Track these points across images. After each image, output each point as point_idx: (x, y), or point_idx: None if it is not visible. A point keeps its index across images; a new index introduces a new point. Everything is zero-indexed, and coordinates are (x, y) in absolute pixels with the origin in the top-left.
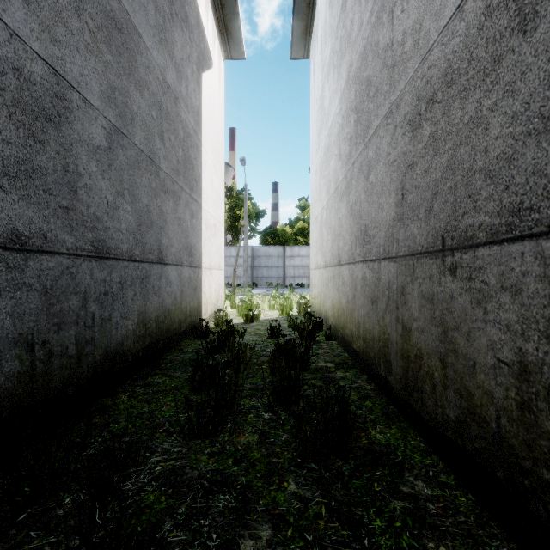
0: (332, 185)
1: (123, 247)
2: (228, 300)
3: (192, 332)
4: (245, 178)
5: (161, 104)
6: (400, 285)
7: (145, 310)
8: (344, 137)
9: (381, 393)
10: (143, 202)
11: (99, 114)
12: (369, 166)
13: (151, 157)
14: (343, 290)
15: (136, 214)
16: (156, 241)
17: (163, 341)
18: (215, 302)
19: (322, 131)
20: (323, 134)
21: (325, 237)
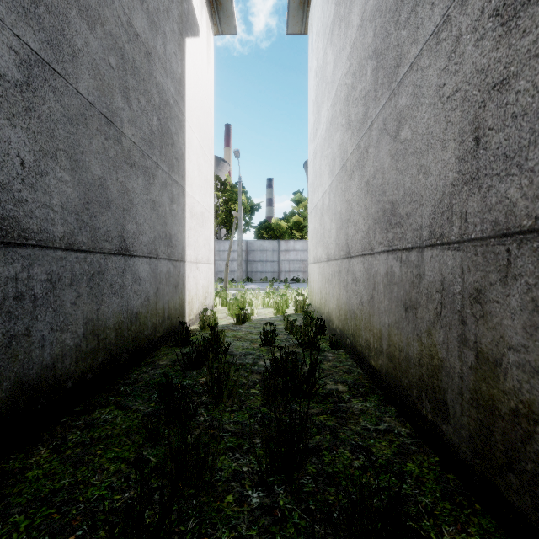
0: (337, 163)
1: (55, 231)
2: (218, 297)
3: (170, 338)
4: (239, 171)
5: (125, 53)
6: (471, 287)
7: (97, 316)
8: (355, 97)
9: (424, 443)
10: (94, 173)
11: (3, 27)
12: (399, 119)
13: (108, 116)
14: (354, 288)
15: (80, 187)
16: (117, 226)
17: (128, 353)
18: (202, 299)
19: (324, 104)
20: (325, 108)
21: (327, 226)
